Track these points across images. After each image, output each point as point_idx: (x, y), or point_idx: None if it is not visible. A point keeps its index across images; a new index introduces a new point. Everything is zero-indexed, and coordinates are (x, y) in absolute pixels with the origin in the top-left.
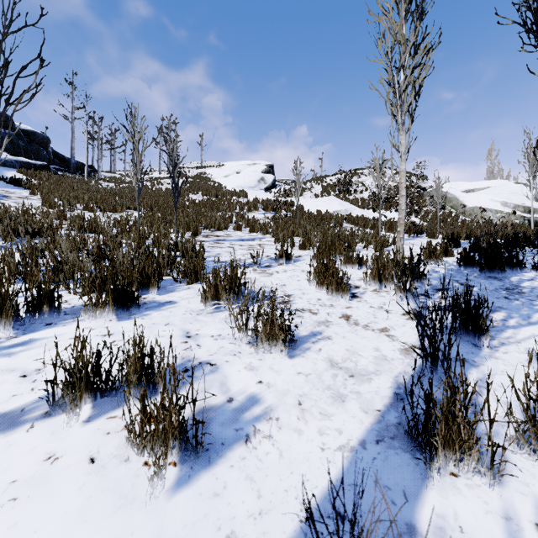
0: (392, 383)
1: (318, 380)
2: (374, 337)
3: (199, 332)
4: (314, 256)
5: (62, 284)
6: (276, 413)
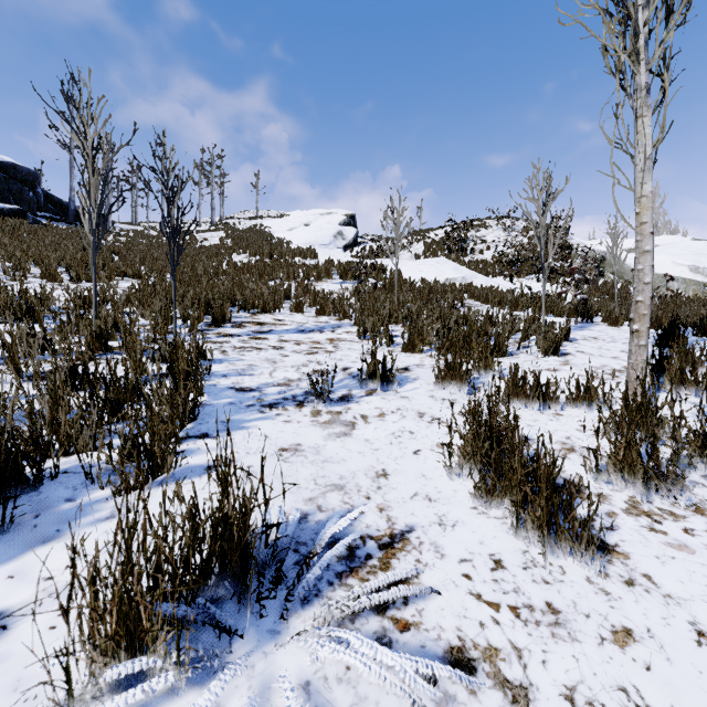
0: None
1: None
2: None
3: None
4: (440, 376)
5: None
6: None
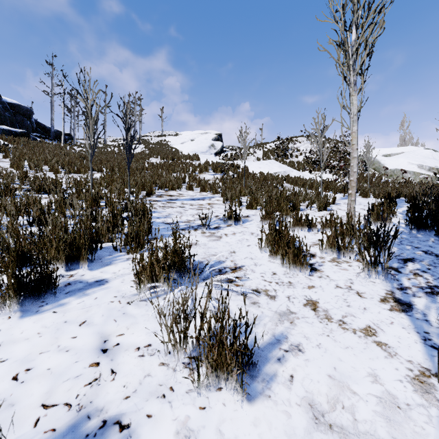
0: None
1: None
2: (361, 347)
3: (121, 340)
4: (262, 218)
5: None
6: None
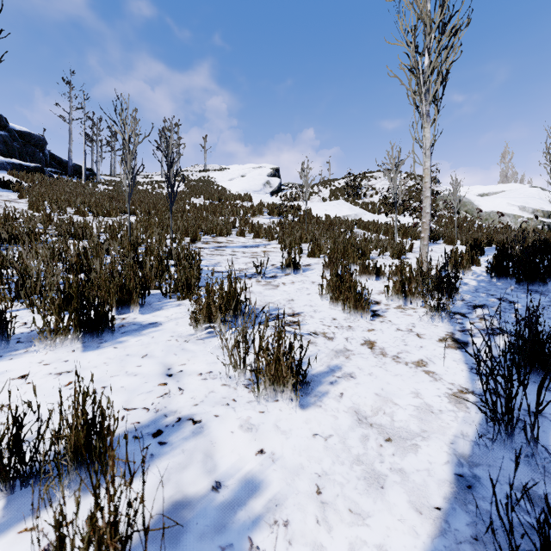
0: (450, 455)
1: (342, 446)
2: (409, 374)
3: (184, 368)
4: (325, 265)
5: (11, 305)
6: (285, 510)
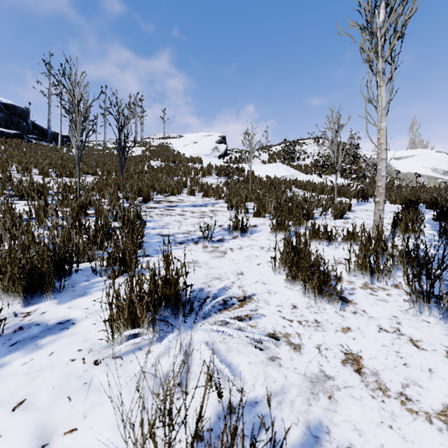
0: None
1: None
2: None
3: (70, 443)
4: (273, 228)
5: None
6: None
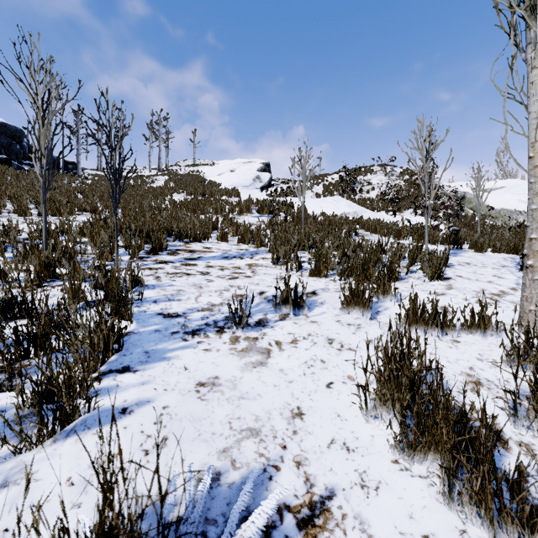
0: None
1: None
2: None
3: None
4: (345, 302)
5: None
6: None
